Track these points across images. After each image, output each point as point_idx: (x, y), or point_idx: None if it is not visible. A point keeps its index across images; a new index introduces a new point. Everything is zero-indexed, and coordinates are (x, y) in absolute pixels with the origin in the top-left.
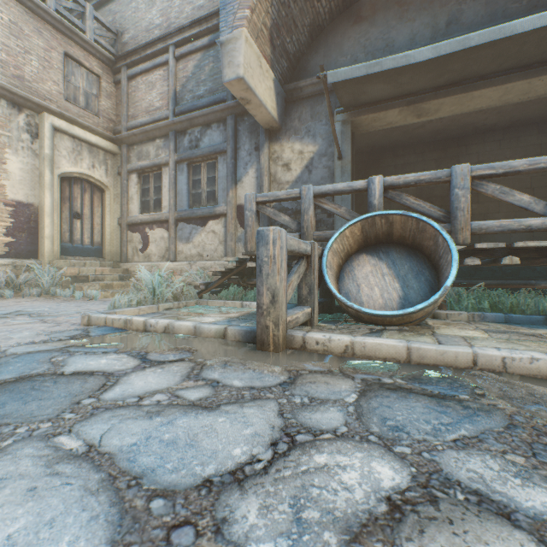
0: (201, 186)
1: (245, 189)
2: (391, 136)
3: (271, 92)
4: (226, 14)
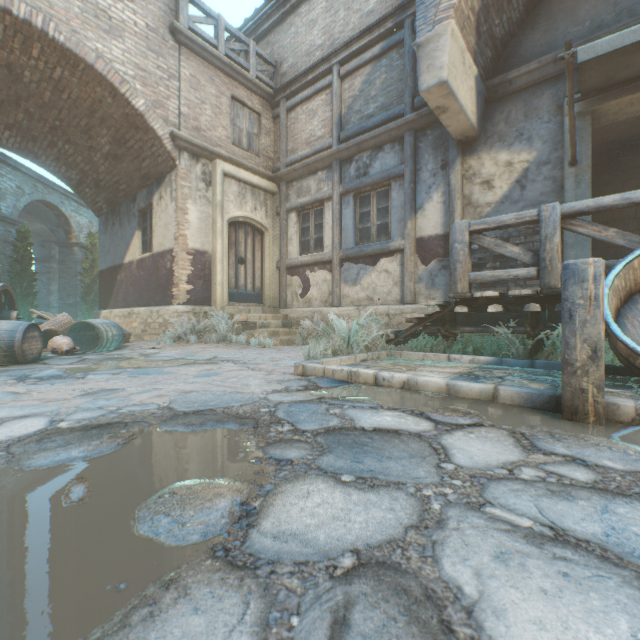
0: (369, 219)
1: (428, 218)
2: None
3: (471, 93)
4: (425, 8)
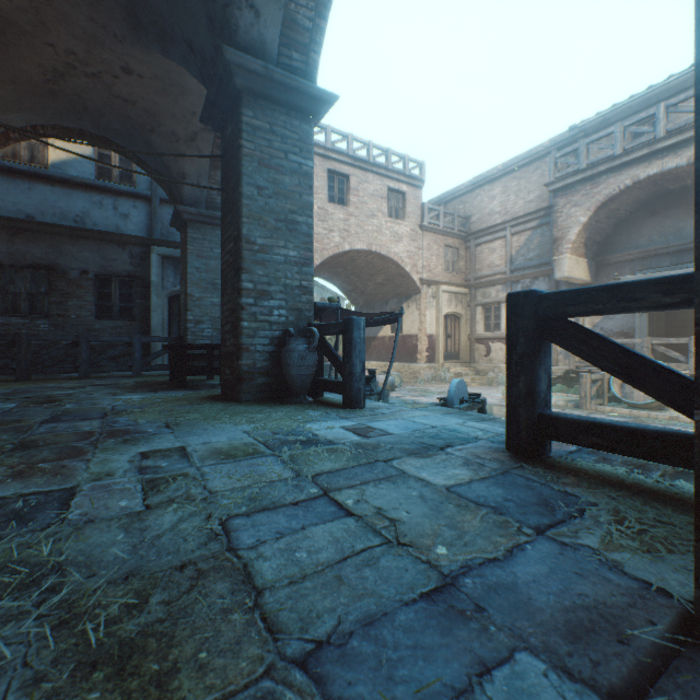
0: None
1: None
2: None
3: (584, 269)
4: (556, 245)
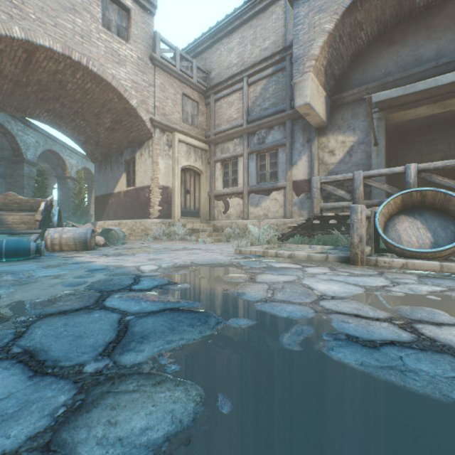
0: (265, 169)
1: (299, 169)
2: (417, 120)
3: (322, 105)
4: (298, 64)
